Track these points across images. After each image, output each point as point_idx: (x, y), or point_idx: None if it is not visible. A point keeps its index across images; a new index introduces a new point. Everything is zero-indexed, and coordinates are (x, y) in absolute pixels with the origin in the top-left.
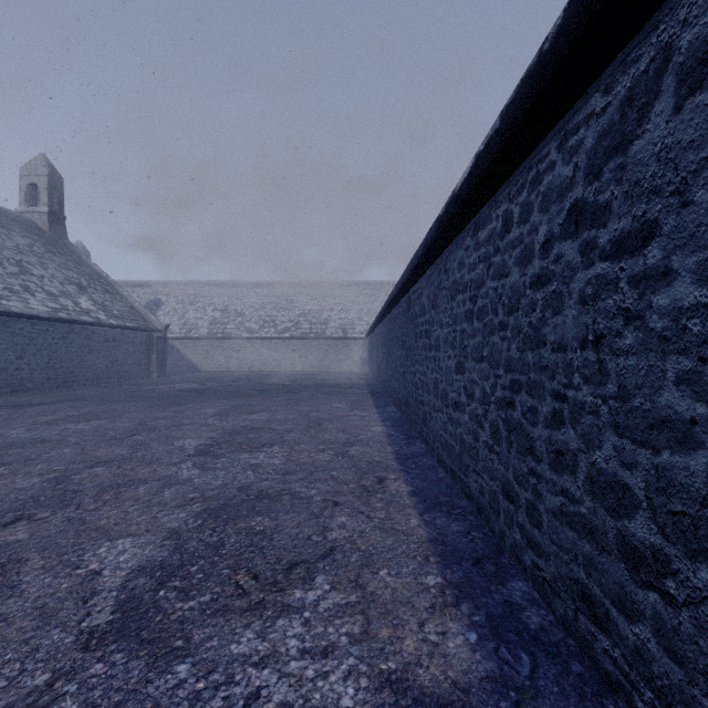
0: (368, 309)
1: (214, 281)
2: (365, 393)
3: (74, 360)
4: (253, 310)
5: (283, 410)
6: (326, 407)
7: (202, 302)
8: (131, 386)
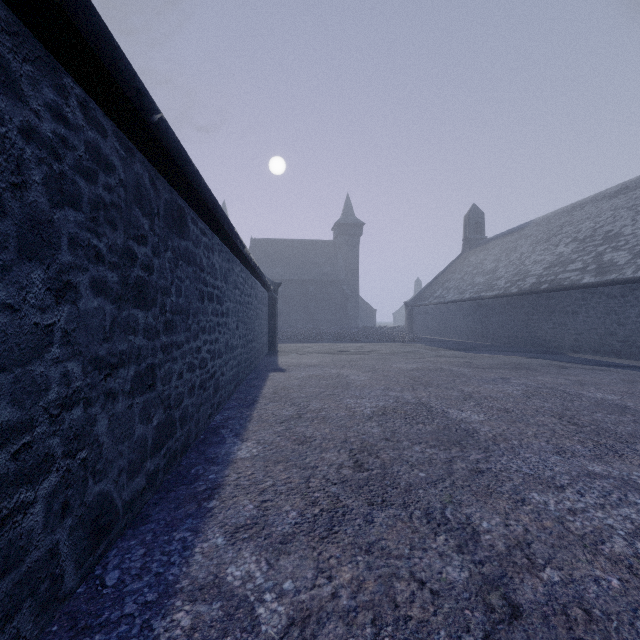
0: None
1: None
2: None
3: None
4: None
5: None
6: None
7: None
8: None
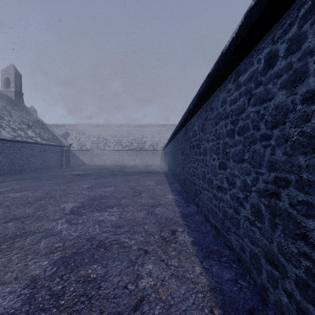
0: (164, 136)
1: (93, 124)
2: (163, 176)
3: (24, 160)
4: (111, 137)
5: (122, 186)
6: (144, 184)
7: (88, 133)
8: (51, 173)
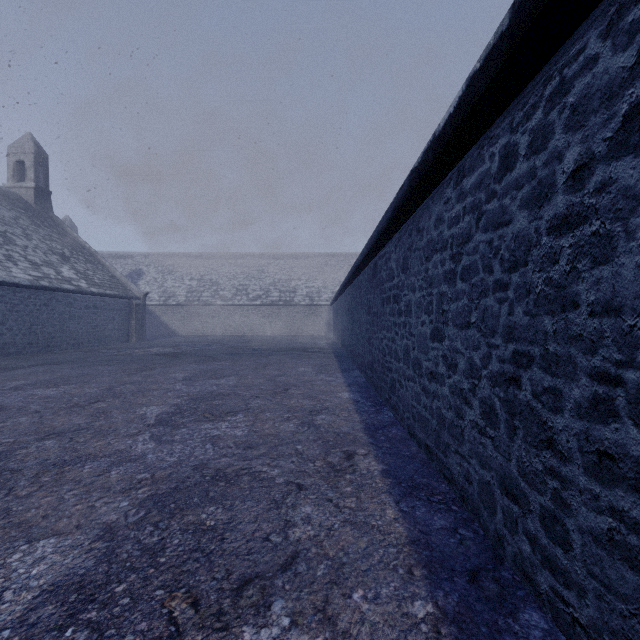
0: (333, 278)
1: (191, 253)
2: (331, 357)
3: (56, 325)
4: (227, 279)
5: (251, 375)
6: (293, 371)
7: (180, 272)
8: (109, 350)
